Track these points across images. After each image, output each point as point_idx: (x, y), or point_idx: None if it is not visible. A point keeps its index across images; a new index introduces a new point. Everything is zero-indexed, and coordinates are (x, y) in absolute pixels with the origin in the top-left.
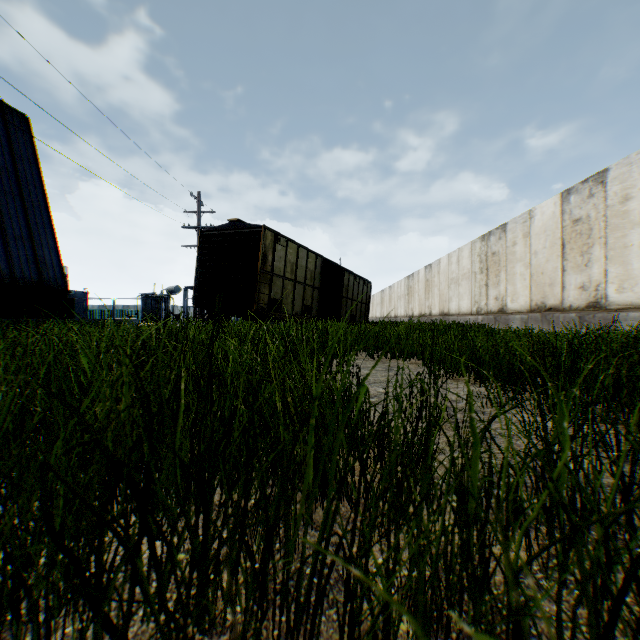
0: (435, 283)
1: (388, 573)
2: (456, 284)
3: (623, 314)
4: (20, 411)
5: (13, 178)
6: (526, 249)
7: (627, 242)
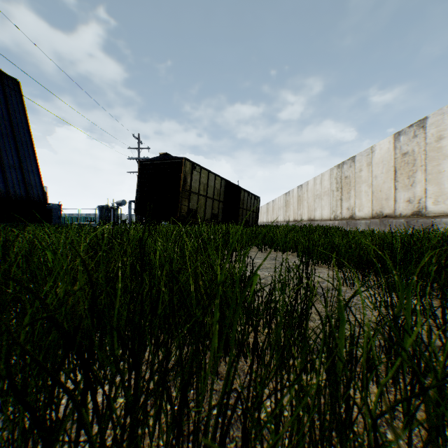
0: (305, 198)
1: (276, 421)
2: (319, 199)
3: (438, 220)
4: (2, 291)
5: (8, 124)
6: (369, 174)
7: (441, 169)
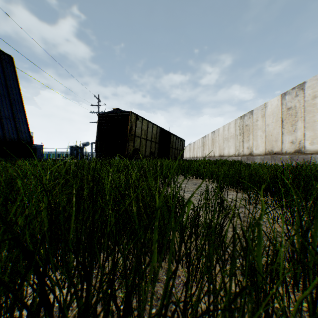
0: (216, 140)
1: None
2: (227, 141)
3: (313, 156)
4: None
5: (5, 87)
6: (263, 123)
7: (315, 119)
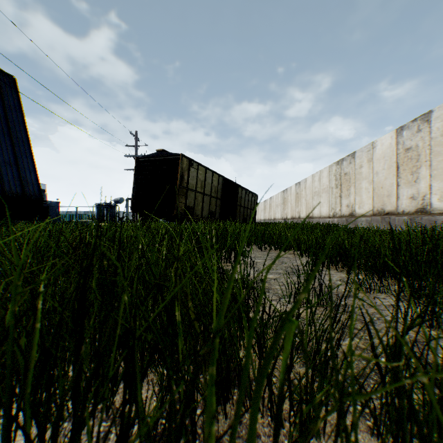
0: (303, 195)
1: None
2: (318, 196)
3: None
4: None
5: (4, 121)
6: (370, 170)
7: None
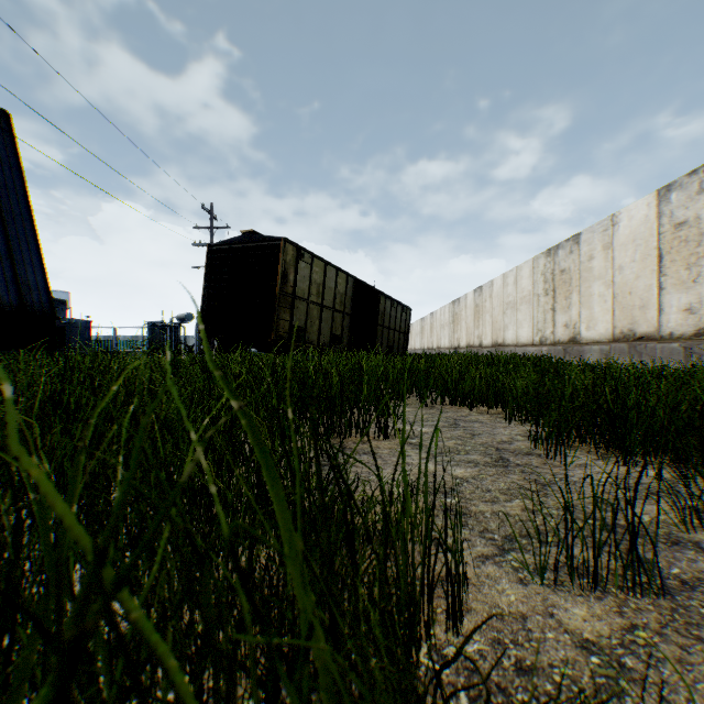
0: (486, 309)
1: None
2: (513, 309)
3: None
4: None
5: None
6: (607, 264)
7: None
